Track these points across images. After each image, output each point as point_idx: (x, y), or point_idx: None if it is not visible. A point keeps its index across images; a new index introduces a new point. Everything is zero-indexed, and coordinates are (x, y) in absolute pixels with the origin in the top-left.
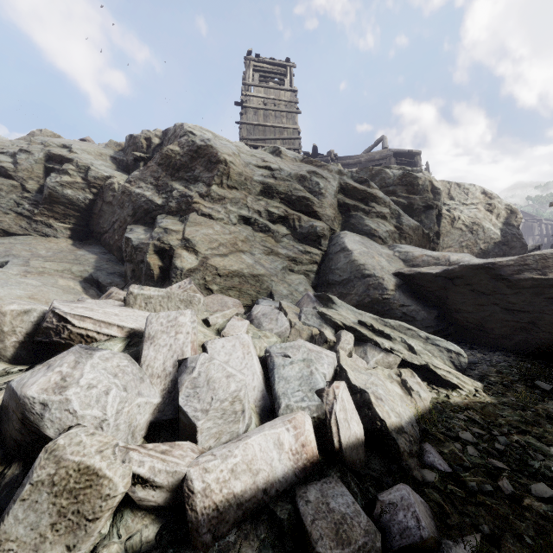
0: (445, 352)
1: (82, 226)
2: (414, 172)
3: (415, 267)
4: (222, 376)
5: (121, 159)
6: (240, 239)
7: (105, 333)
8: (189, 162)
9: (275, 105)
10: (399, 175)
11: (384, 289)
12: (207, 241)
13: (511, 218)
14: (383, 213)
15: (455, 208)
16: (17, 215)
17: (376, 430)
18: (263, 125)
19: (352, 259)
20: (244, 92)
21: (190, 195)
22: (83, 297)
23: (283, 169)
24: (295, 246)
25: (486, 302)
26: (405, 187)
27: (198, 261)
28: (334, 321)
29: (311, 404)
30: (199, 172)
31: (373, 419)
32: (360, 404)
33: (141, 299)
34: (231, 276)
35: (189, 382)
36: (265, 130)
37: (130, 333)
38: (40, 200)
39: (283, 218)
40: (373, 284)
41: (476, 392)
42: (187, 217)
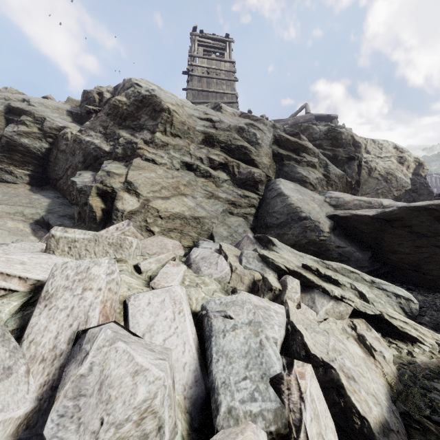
0: (393, 298)
1: (40, 173)
2: (337, 128)
3: (347, 210)
4: (125, 373)
5: (76, 112)
6: (182, 183)
7: (2, 286)
8: (135, 111)
9: (216, 74)
10: (325, 131)
11: (320, 230)
12: (149, 184)
13: (418, 169)
14: (313, 162)
15: (372, 160)
16: None
17: (353, 431)
18: (206, 91)
19: (288, 202)
20: (190, 62)
21: (135, 142)
22: (18, 239)
23: (223, 121)
24: (234, 191)
25: (425, 244)
26: (330, 141)
27: (139, 203)
28: (277, 265)
29: (266, 408)
30: (144, 120)
31: (348, 413)
32: (325, 384)
33: (64, 243)
34: (172, 218)
35: (71, 384)
36: (208, 95)
37: (35, 286)
38: None
39: (223, 164)
40: (310, 226)
41: (439, 347)
42: (131, 161)
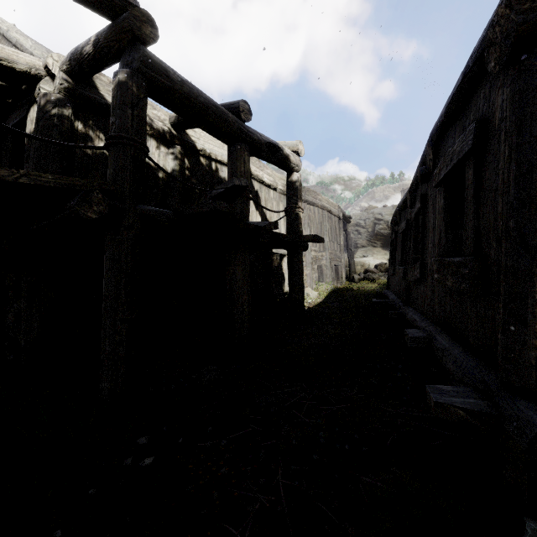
0: None
1: (385, 242)
2: None
3: None
4: None
5: None
6: None
7: None
8: None
9: None
10: None
11: None
12: None
13: None
14: None
15: None
16: (366, 240)
17: None
18: None
19: None
20: None
21: None
22: None
23: None
24: None
25: None
26: None
27: None
28: None
29: None
30: None
31: None
32: None
33: None
34: None
35: None
36: None
37: None
38: (372, 235)
39: None
40: None
41: None
42: None
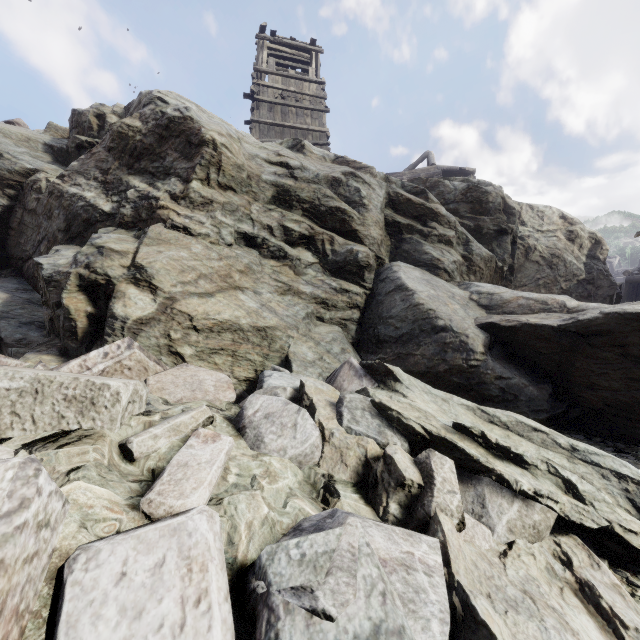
0: (614, 480)
1: None
2: (481, 185)
3: (508, 314)
4: None
5: (60, 147)
6: (237, 269)
7: None
8: (156, 144)
9: (296, 100)
10: (463, 189)
11: (470, 350)
12: (177, 270)
13: (595, 249)
14: (447, 237)
15: (529, 236)
16: None
17: None
18: (280, 125)
19: (414, 302)
20: (255, 80)
21: (155, 196)
22: None
23: (307, 168)
24: (325, 281)
25: None
26: (471, 205)
27: (156, 304)
28: (407, 424)
29: None
30: (171, 160)
31: None
32: None
33: None
34: (217, 331)
35: None
36: (284, 131)
37: None
38: None
39: (308, 238)
40: (452, 342)
41: None
42: (147, 230)
